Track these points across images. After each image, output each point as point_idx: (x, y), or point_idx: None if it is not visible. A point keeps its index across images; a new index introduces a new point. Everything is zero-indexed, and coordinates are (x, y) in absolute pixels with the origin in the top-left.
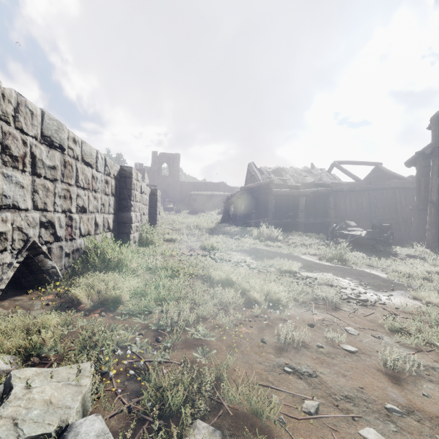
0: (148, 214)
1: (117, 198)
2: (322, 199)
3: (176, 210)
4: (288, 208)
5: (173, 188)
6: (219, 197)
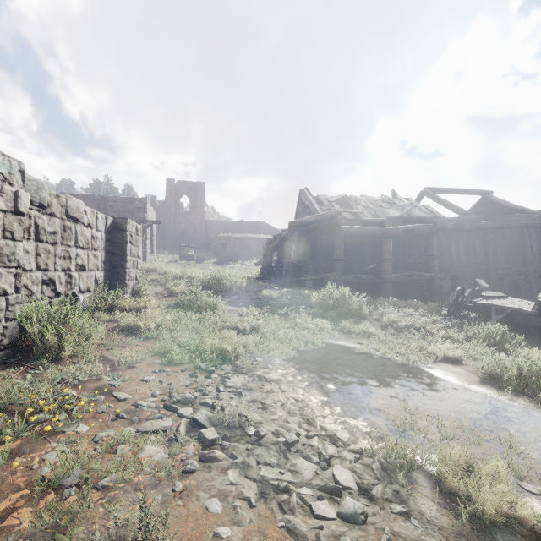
0: (104, 268)
1: None
2: (414, 243)
3: (197, 259)
4: (363, 257)
5: (195, 230)
6: (258, 242)
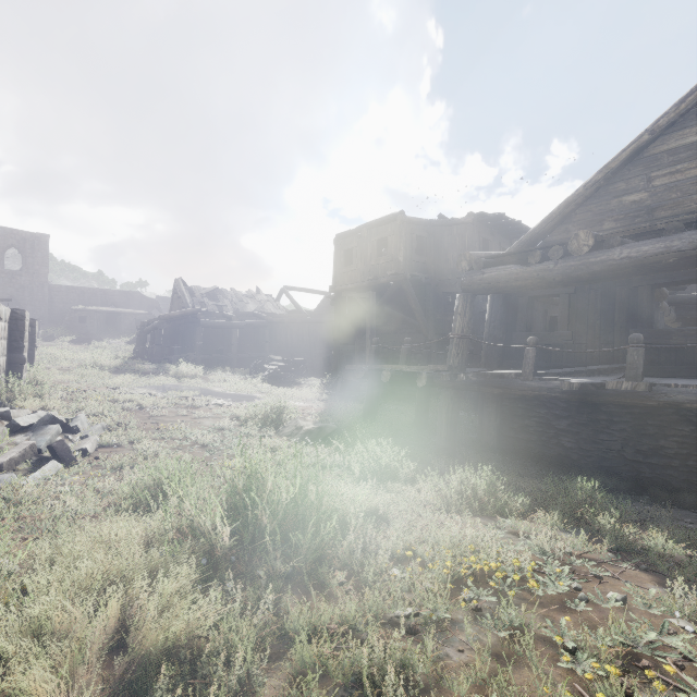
0: None
1: (8, 340)
2: (262, 331)
3: (45, 336)
4: (223, 341)
5: (33, 296)
6: (130, 317)
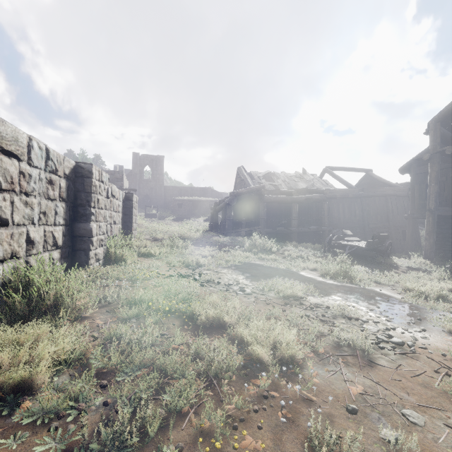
0: (121, 223)
1: (71, 204)
2: (315, 207)
3: (159, 216)
4: (280, 216)
5: (156, 193)
6: (206, 203)
